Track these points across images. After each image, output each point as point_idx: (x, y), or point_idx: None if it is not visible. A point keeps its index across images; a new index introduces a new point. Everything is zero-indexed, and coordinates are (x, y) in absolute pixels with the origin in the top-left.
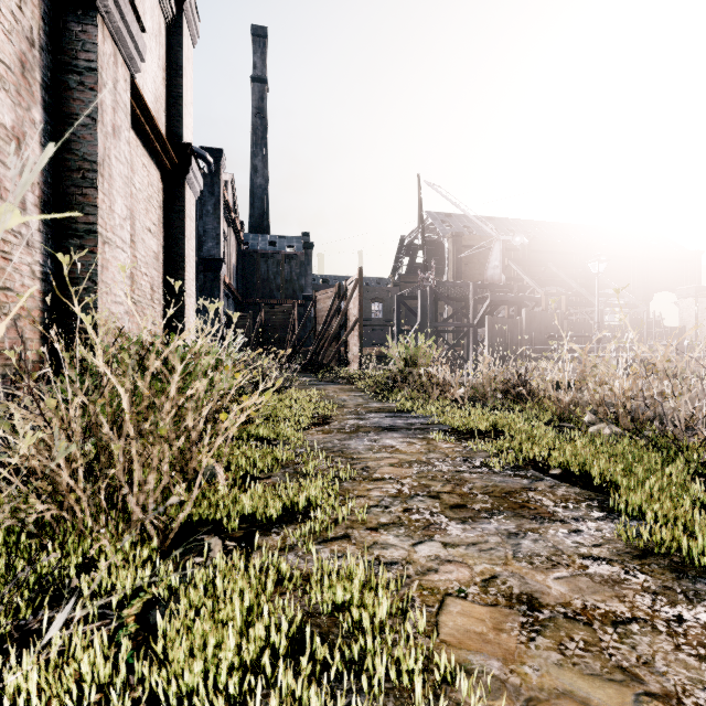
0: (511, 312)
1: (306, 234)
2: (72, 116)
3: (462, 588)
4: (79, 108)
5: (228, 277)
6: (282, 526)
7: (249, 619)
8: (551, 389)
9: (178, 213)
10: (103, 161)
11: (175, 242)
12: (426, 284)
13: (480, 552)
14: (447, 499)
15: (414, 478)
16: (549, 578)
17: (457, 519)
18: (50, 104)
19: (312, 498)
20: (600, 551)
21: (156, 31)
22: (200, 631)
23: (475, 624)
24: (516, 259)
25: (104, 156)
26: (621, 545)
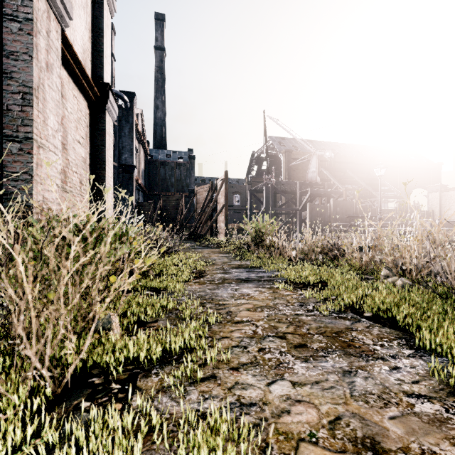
0: (323, 201)
1: (190, 150)
2: (13, 53)
3: (313, 432)
4: (19, 47)
5: (139, 177)
6: (161, 367)
7: None
8: (356, 252)
9: (100, 131)
10: (37, 87)
11: (98, 151)
12: (268, 182)
13: (323, 391)
14: (291, 339)
15: (265, 320)
16: (385, 418)
17: (301, 357)
18: None
19: (187, 341)
20: (419, 387)
21: (83, 4)
22: None
23: None
24: (326, 167)
25: (38, 83)
26: (434, 381)
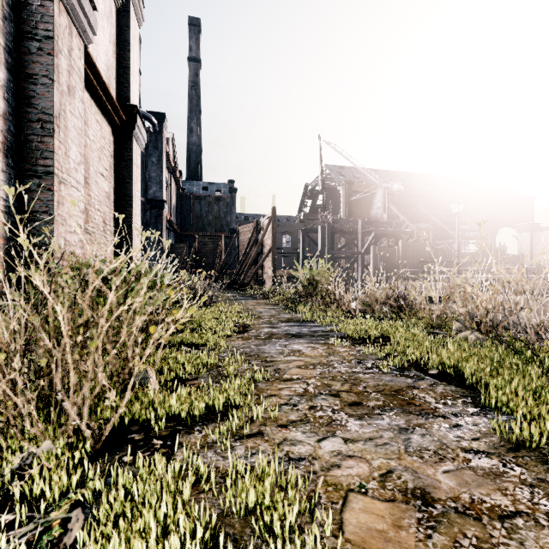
0: (390, 243)
1: (231, 181)
2: (32, 76)
3: (363, 483)
4: (38, 70)
5: (170, 214)
6: (205, 424)
7: (167, 523)
8: (425, 303)
9: (126, 161)
10: (59, 114)
11: (124, 184)
12: (325, 220)
13: (376, 447)
14: (345, 397)
15: (317, 378)
16: (438, 472)
17: (355, 415)
18: (12, 65)
19: (231, 398)
20: (479, 444)
21: (107, 13)
22: (116, 541)
23: (377, 521)
24: (394, 202)
25: (60, 110)
26: (496, 438)
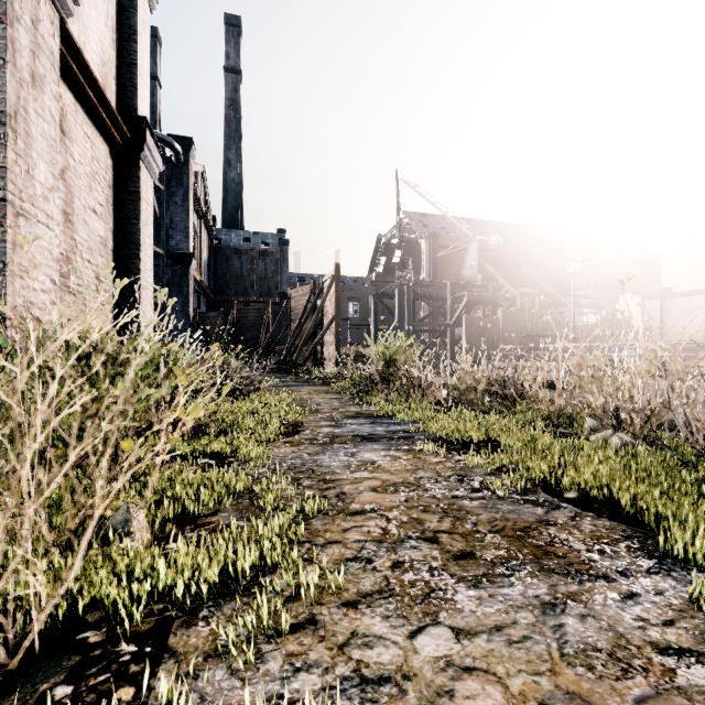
0: (486, 312)
1: (281, 230)
2: None
3: None
4: None
5: (199, 273)
6: (218, 605)
7: None
8: (543, 391)
9: (131, 195)
10: (15, 113)
11: (128, 227)
12: (403, 282)
13: (510, 646)
14: (448, 542)
15: (402, 509)
16: (628, 703)
17: (466, 578)
18: None
19: (265, 554)
20: (678, 634)
21: None
22: None
23: None
24: (491, 260)
25: (17, 106)
26: (701, 621)
